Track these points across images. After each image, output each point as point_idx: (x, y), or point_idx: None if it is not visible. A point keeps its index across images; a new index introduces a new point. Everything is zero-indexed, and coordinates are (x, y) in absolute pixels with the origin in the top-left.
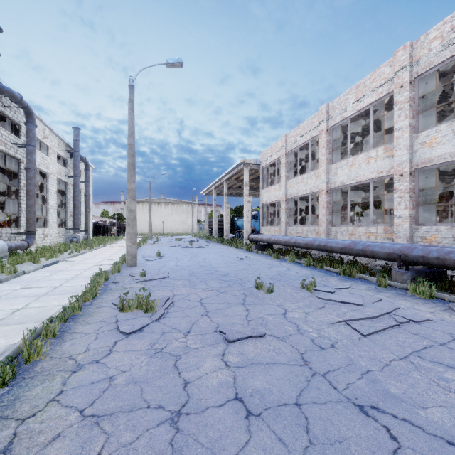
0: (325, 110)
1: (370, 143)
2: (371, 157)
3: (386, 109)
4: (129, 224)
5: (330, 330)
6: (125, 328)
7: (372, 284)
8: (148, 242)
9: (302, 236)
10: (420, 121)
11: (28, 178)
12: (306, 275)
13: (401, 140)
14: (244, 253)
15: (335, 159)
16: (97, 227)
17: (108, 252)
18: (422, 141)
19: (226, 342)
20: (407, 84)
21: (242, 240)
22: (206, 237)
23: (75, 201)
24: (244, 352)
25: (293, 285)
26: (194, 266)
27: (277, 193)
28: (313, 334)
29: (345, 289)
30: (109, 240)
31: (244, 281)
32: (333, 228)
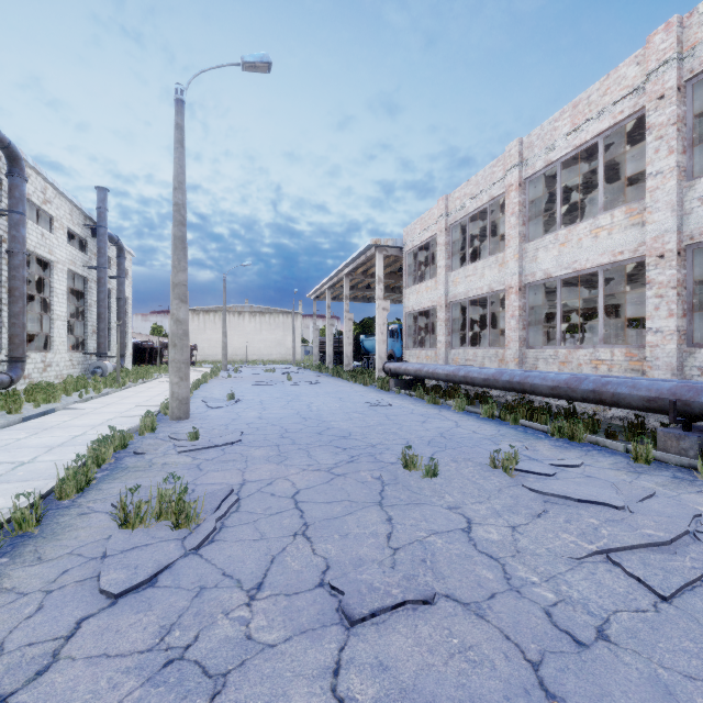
0: (515, 150)
1: (587, 210)
2: (601, 227)
3: (623, 145)
4: (174, 344)
5: (579, 581)
6: (113, 580)
7: (618, 456)
8: (220, 374)
9: (475, 365)
10: (695, 159)
11: (12, 267)
12: (491, 436)
13: (660, 193)
14: (376, 394)
15: (532, 234)
16: (140, 351)
17: (149, 392)
18: (702, 193)
19: (344, 621)
20: (673, 93)
21: (373, 372)
22: (315, 366)
23: (100, 308)
24: (390, 662)
25: (471, 458)
26: (290, 418)
27: (432, 294)
28: (546, 593)
29: (572, 468)
30: (158, 372)
31: (380, 449)
32: (531, 352)
